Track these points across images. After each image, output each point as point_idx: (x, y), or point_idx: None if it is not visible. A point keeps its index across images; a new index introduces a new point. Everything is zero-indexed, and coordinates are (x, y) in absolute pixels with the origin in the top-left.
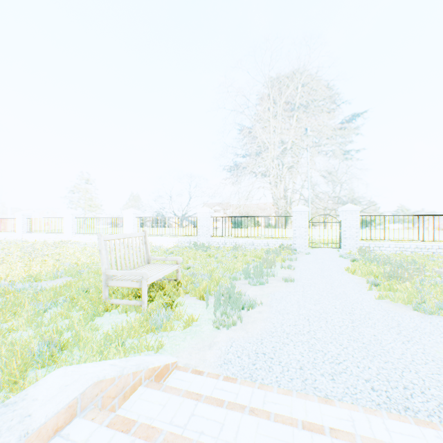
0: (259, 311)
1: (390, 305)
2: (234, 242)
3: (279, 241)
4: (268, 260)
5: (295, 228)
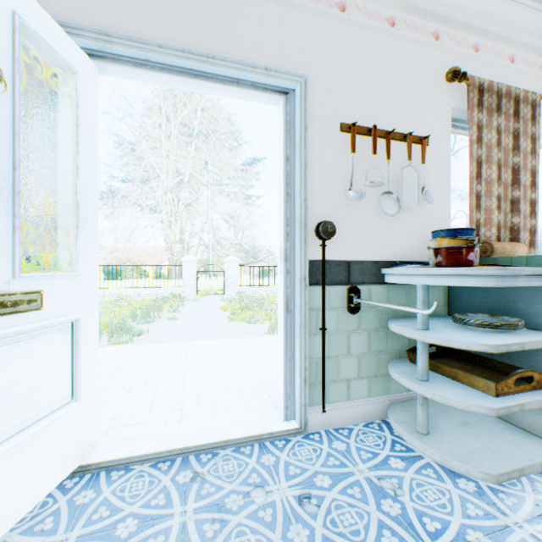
0: (147, 336)
1: (236, 323)
2: (117, 294)
3: (170, 290)
4: (156, 306)
5: (185, 277)
